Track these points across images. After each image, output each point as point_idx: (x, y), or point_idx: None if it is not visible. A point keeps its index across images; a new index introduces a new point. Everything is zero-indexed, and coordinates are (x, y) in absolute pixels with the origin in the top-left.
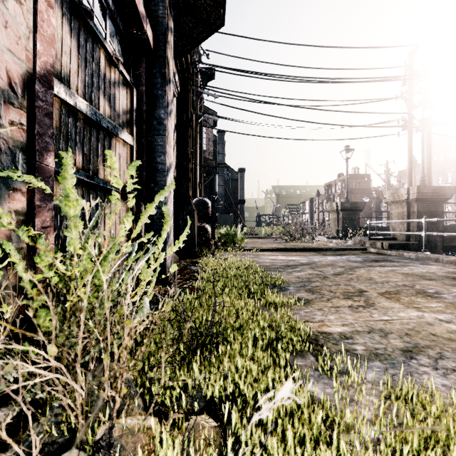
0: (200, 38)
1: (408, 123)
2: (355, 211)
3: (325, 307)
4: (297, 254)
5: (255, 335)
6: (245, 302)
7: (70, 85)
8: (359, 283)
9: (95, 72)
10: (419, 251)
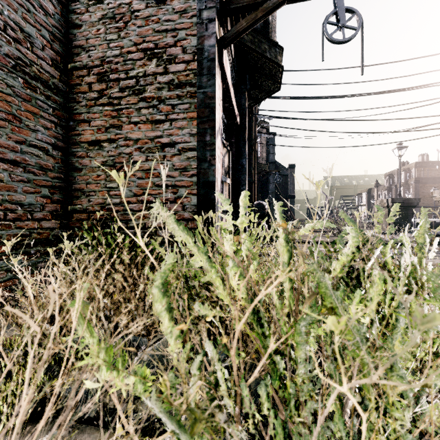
0: (263, 98)
1: None
2: (408, 208)
3: None
4: None
5: None
6: None
7: None
8: None
9: None
10: None
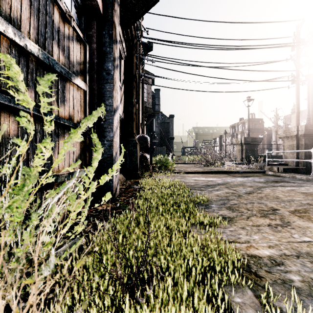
0: (141, 12)
1: (296, 78)
2: (254, 144)
3: (247, 225)
4: (213, 175)
5: (188, 260)
6: (177, 221)
7: (21, 29)
8: (269, 202)
9: (48, 23)
10: (306, 173)
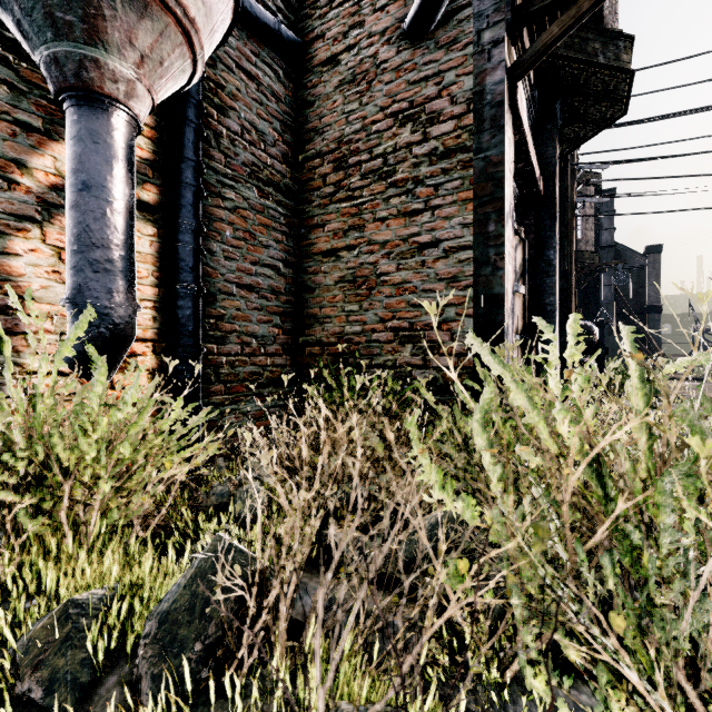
0: (589, 135)
1: None
2: None
3: None
4: None
5: None
6: None
7: None
8: None
9: None
10: None
